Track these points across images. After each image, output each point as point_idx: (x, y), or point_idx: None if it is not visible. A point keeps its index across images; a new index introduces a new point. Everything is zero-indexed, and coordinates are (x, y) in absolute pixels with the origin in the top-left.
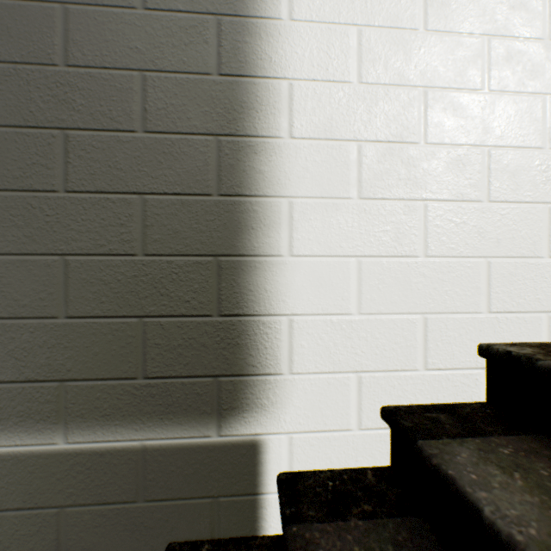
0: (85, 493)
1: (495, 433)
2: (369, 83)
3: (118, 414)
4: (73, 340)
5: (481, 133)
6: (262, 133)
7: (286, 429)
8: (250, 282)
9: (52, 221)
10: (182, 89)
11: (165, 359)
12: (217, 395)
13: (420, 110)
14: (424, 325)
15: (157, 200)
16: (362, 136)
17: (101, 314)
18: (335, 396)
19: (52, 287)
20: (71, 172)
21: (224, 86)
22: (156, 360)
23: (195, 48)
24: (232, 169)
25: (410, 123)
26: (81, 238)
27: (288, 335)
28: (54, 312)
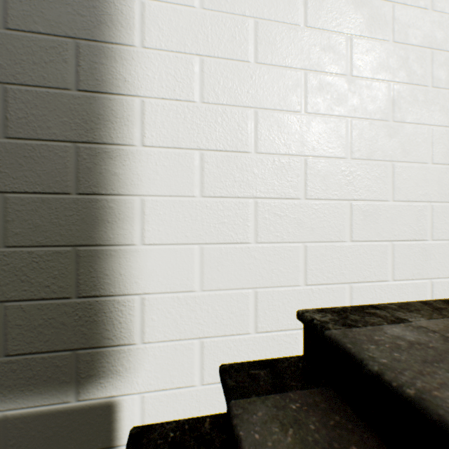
0: None
1: (294, 388)
2: (210, 103)
3: None
4: None
5: (300, 145)
6: (117, 141)
7: (138, 389)
8: (106, 268)
9: None
10: (43, 101)
11: (26, 338)
12: (76, 366)
13: (252, 126)
14: (255, 297)
15: (19, 198)
16: (205, 146)
17: None
18: (181, 359)
19: None
20: None
21: (82, 100)
22: (17, 339)
23: (54, 66)
24: (90, 171)
25: (243, 136)
26: None
27: (141, 311)
28: None
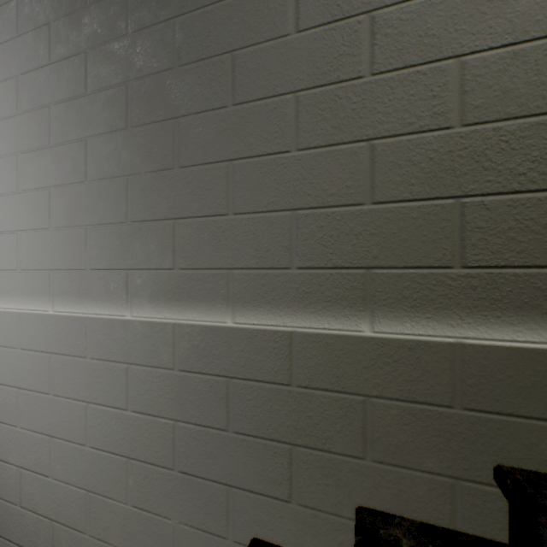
0: (391, 387)
1: None
2: None
3: (429, 306)
4: (379, 227)
5: None
6: None
7: None
8: None
9: (357, 109)
10: None
11: (489, 245)
12: None
13: None
14: None
15: (479, 59)
16: None
17: (409, 198)
18: None
19: (358, 175)
20: (376, 54)
21: None
22: (477, 246)
23: None
24: None
25: None
26: (387, 120)
27: None
28: (359, 199)
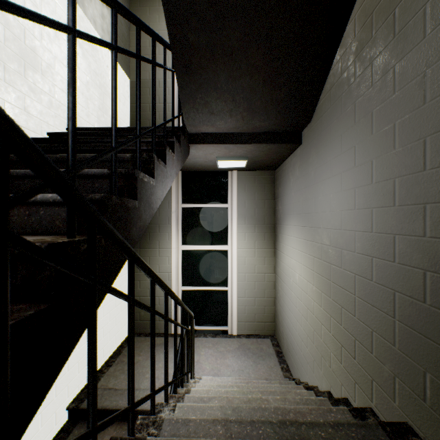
0: None
1: (74, 428)
2: None
3: None
4: None
5: None
6: None
7: None
8: None
9: None
10: None
11: None
12: None
13: None
14: (56, 414)
15: None
16: None
17: None
18: None
19: None
20: None
21: None
22: None
23: None
24: None
25: None
26: None
27: None
28: None
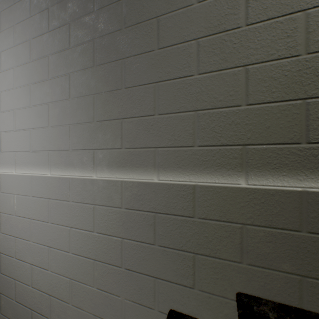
0: (259, 218)
1: None
2: None
3: (284, 168)
4: (251, 119)
5: None
6: None
7: None
8: None
9: (236, 47)
10: None
11: None
12: None
13: None
14: None
15: (318, 11)
16: None
17: (271, 101)
18: None
19: (237, 88)
20: (249, 12)
21: None
22: (317, 130)
23: None
24: None
25: None
26: (256, 53)
27: None
28: (238, 102)
